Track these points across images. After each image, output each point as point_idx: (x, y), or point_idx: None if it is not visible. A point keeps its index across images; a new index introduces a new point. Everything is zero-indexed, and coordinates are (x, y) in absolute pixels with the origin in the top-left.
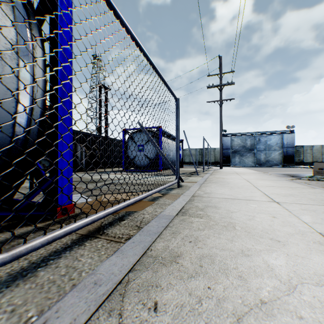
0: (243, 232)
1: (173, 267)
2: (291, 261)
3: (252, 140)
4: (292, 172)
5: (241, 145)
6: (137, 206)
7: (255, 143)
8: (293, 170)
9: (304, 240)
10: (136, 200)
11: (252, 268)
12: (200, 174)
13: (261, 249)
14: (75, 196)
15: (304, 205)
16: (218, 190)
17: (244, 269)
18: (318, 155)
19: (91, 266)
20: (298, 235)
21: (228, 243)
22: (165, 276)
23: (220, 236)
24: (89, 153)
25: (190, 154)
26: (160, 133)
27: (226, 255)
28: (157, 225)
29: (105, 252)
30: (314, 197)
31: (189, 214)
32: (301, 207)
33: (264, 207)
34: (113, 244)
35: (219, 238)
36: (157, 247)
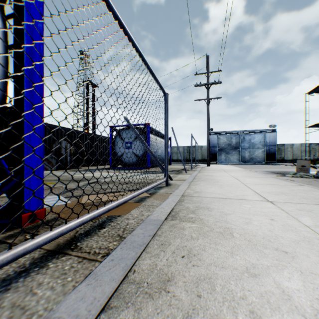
0: (243, 241)
1: (163, 299)
2: (308, 283)
3: (237, 138)
4: (275, 169)
5: (227, 143)
6: (122, 209)
7: (240, 141)
8: (276, 167)
9: (313, 249)
10: (120, 203)
11: (264, 296)
12: (188, 172)
13: (269, 264)
14: (52, 198)
15: (298, 204)
16: (209, 189)
17: (255, 299)
18: (297, 153)
19: (48, 304)
20: (305, 243)
21: (228, 257)
22: (152, 316)
23: (217, 246)
24: (74, 150)
25: (177, 151)
26: (148, 130)
27: (229, 277)
28: (143, 234)
29: (72, 277)
30: (306, 195)
31: (180, 218)
32: (297, 207)
33: (259, 208)
34: (85, 264)
35: (217, 249)
36: (142, 266)
